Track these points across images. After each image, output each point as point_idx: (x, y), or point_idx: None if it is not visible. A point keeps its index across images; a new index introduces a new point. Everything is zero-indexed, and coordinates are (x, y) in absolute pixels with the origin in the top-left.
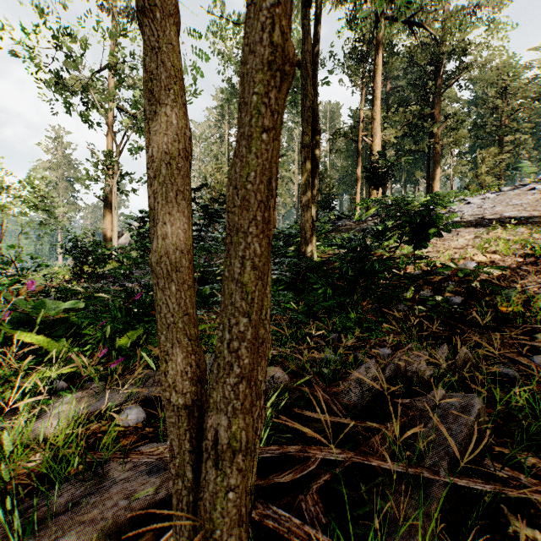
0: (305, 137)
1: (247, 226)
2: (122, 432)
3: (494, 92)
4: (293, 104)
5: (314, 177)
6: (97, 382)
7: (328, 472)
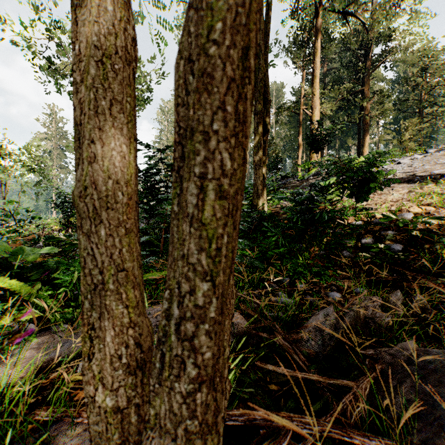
0: (257, 105)
1: (209, 121)
2: (80, 382)
3: (414, 72)
4: None
5: (265, 140)
6: (62, 327)
7: (299, 442)
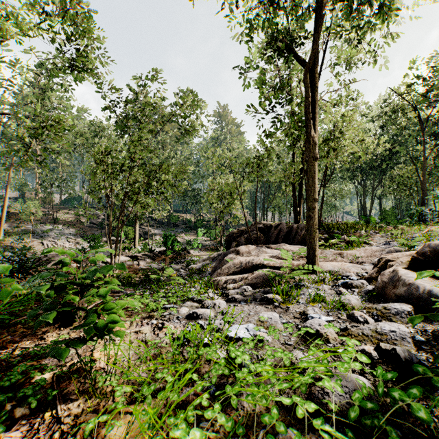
0: None
1: None
2: None
3: None
4: None
5: None
6: None
7: None
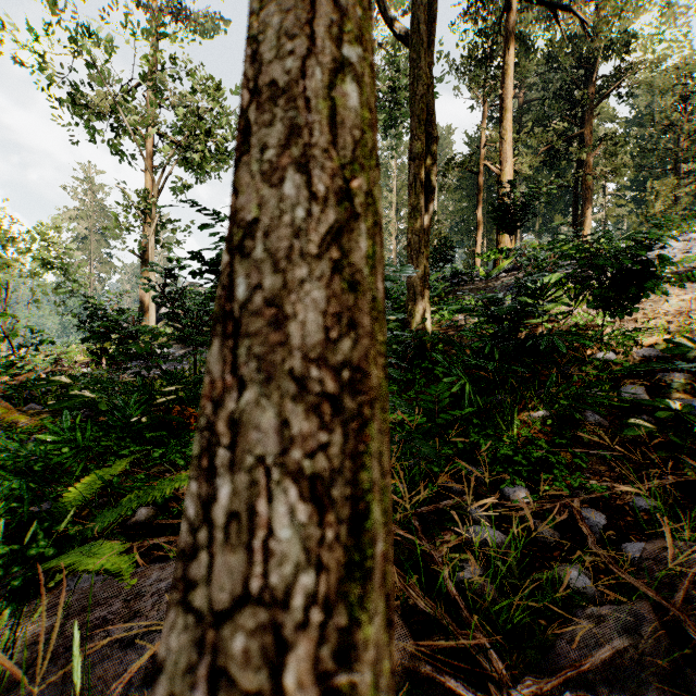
0: (414, 143)
1: None
2: None
3: (667, 103)
4: (391, 124)
5: (428, 207)
6: None
7: None
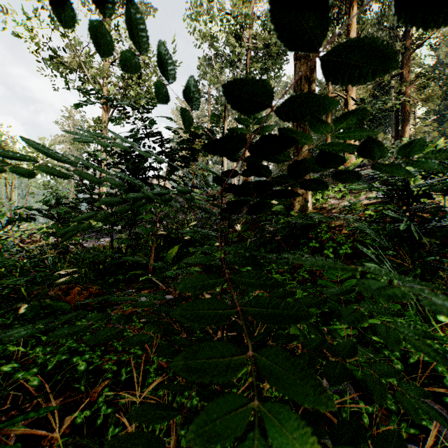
0: None
1: None
2: None
3: None
4: (266, 70)
5: None
6: None
7: None
